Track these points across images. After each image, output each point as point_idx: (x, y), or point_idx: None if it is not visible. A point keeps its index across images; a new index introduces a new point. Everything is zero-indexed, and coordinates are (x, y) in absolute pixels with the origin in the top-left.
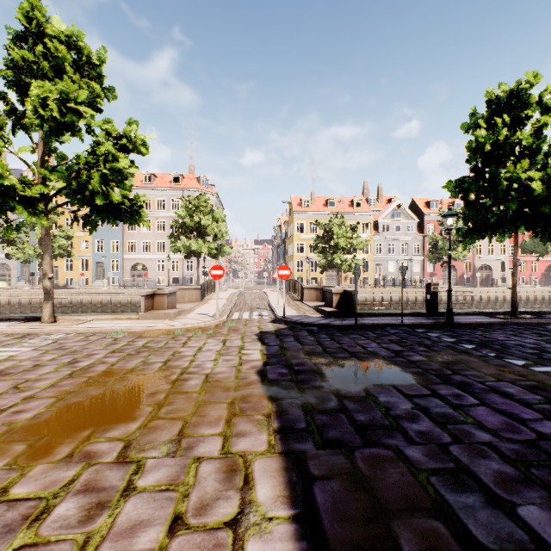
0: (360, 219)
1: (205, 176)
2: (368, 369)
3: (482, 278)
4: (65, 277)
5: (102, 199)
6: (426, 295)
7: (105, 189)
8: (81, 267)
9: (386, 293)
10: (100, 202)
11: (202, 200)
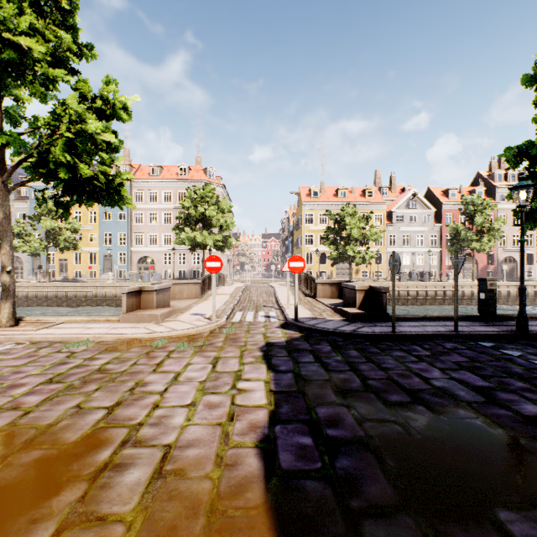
0: (372, 210)
1: (212, 168)
2: (464, 442)
3: (506, 271)
4: (74, 270)
5: (68, 172)
6: (478, 294)
7: (70, 159)
8: (89, 260)
9: (403, 287)
10: (64, 176)
11: (207, 190)
